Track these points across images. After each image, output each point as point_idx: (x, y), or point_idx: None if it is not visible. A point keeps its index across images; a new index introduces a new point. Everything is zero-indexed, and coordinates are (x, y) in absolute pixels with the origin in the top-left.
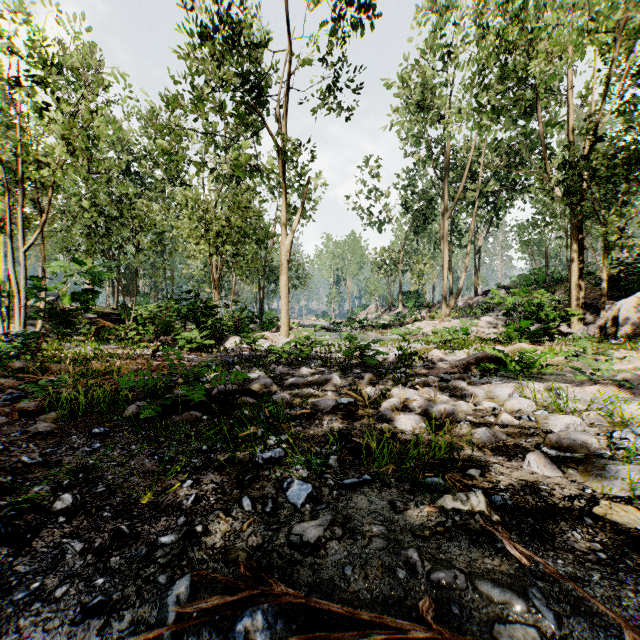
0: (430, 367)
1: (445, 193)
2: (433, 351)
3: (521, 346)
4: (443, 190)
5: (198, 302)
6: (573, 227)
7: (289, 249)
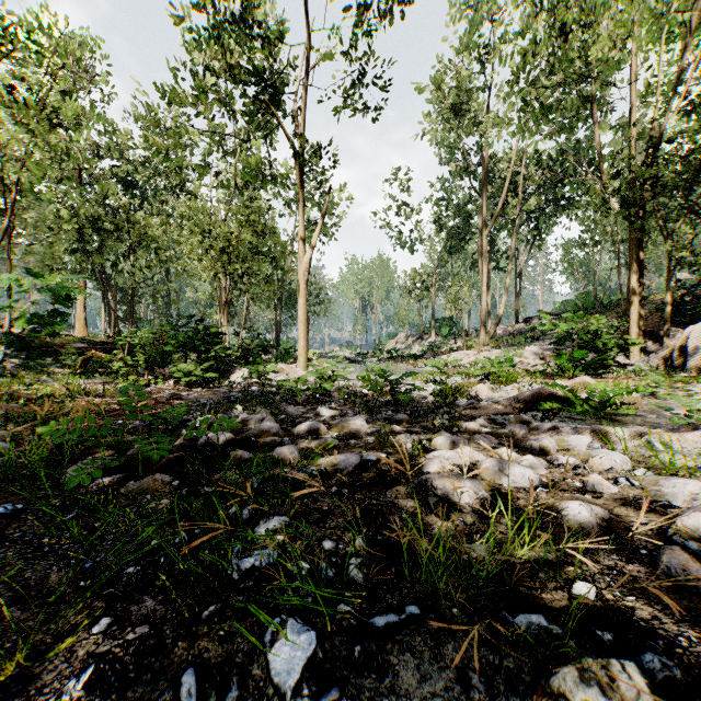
0: (477, 406)
1: (484, 208)
2: (478, 386)
3: (584, 380)
4: (481, 205)
5: (199, 328)
6: (632, 243)
7: (308, 268)
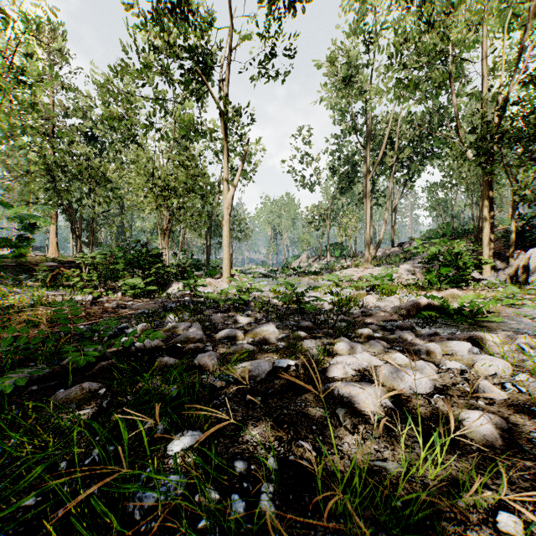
0: (367, 314)
1: (368, 157)
2: (367, 297)
3: (453, 292)
4: (366, 155)
5: (143, 250)
6: (485, 184)
7: (230, 203)
